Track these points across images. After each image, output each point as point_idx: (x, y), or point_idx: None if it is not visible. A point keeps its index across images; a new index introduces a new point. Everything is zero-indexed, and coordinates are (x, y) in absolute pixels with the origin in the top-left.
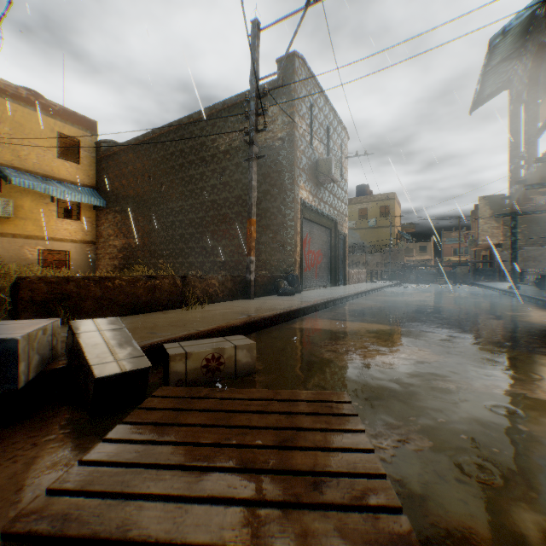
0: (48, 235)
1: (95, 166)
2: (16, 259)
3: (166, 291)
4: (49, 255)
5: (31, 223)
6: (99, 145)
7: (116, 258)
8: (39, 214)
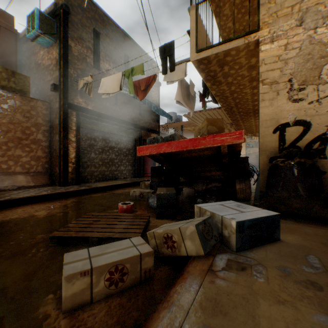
0: None
1: None
2: None
3: None
4: None
5: None
6: None
7: None
8: None
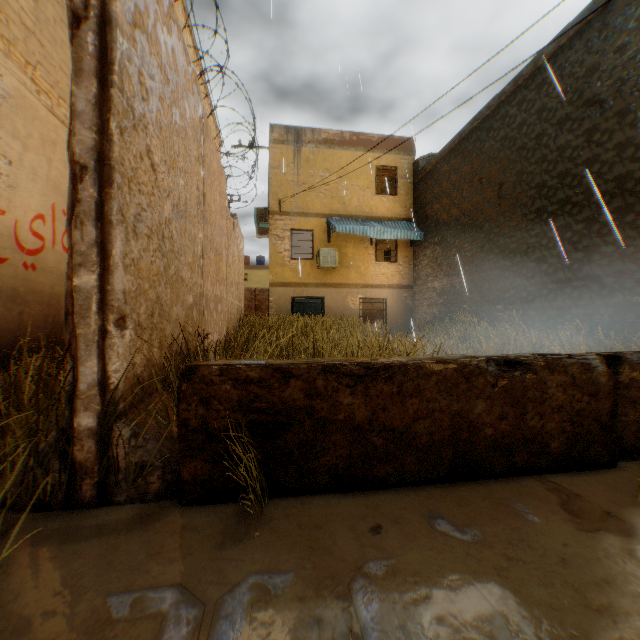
0: (366, 283)
1: (412, 194)
2: (340, 310)
3: (559, 408)
4: (367, 304)
5: (352, 270)
6: (415, 166)
7: (434, 304)
8: (359, 260)
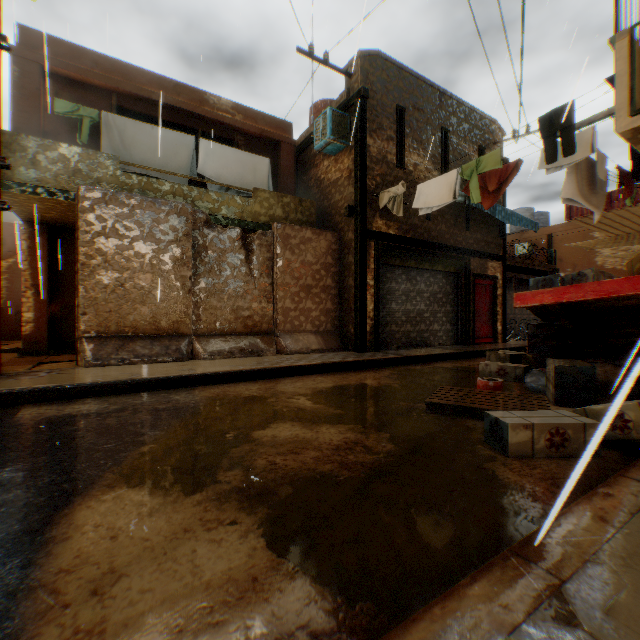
0: None
1: None
2: None
3: None
4: None
5: None
6: None
7: None
8: None
